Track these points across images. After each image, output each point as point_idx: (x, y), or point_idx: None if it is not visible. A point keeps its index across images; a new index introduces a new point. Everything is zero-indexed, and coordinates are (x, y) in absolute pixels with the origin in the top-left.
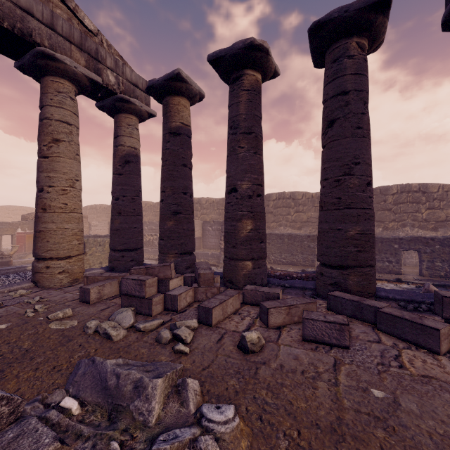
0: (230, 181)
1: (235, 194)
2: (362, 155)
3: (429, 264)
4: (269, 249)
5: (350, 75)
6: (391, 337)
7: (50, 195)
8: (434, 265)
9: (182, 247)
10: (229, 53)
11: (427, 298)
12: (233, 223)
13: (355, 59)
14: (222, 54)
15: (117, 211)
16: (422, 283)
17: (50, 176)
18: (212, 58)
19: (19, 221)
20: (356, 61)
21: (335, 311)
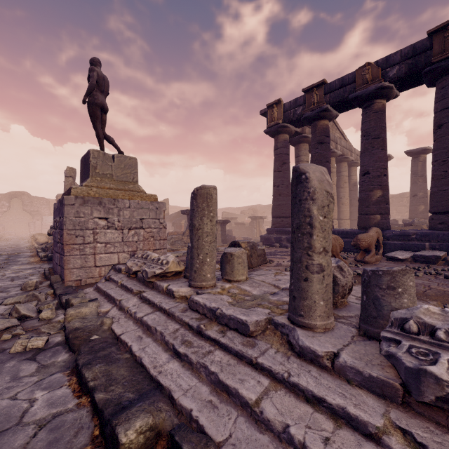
0: (414, 193)
1: (416, 197)
2: None
3: None
4: None
5: None
6: None
7: (344, 200)
8: None
9: None
10: (415, 151)
11: None
12: (415, 207)
13: None
14: (411, 151)
15: (351, 205)
16: None
17: (344, 194)
18: (407, 152)
19: (245, 214)
20: None
21: None
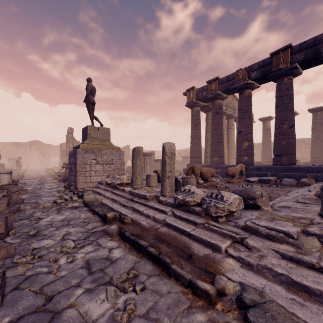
0: None
1: None
2: (321, 135)
3: None
4: None
5: (318, 119)
6: None
7: None
8: None
9: (269, 157)
10: None
11: None
12: None
13: (319, 116)
14: None
15: None
16: None
17: None
18: None
19: (180, 154)
20: (319, 116)
21: None
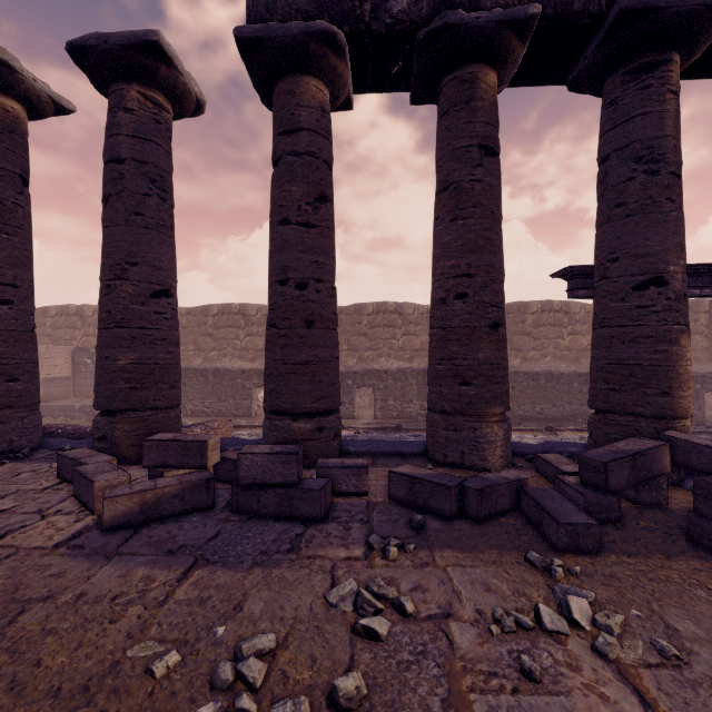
0: None
1: None
2: (142, 253)
3: (383, 403)
4: (185, 393)
5: (126, 136)
6: (76, 502)
7: None
8: (387, 404)
9: None
10: None
11: (241, 445)
12: None
13: (135, 115)
14: None
15: None
16: (365, 427)
17: None
18: None
19: None
20: (136, 119)
21: (62, 477)
